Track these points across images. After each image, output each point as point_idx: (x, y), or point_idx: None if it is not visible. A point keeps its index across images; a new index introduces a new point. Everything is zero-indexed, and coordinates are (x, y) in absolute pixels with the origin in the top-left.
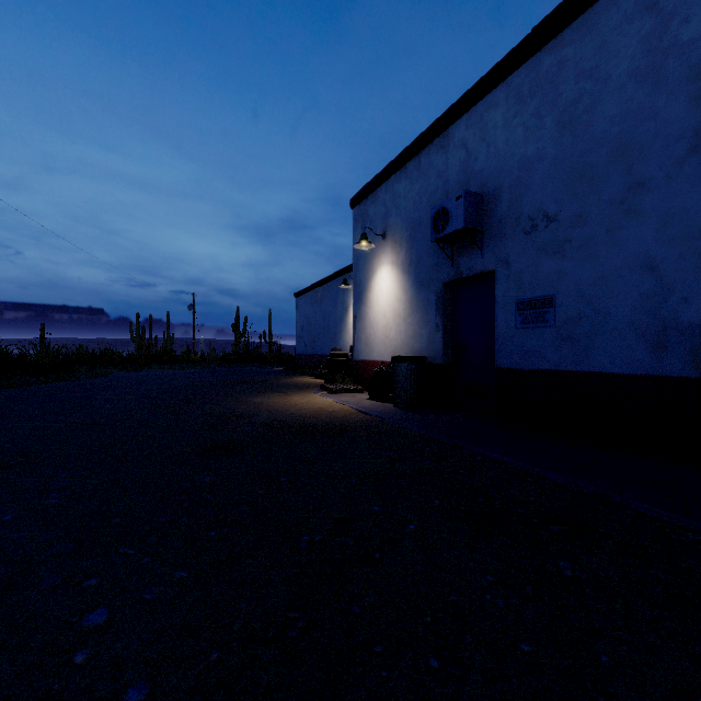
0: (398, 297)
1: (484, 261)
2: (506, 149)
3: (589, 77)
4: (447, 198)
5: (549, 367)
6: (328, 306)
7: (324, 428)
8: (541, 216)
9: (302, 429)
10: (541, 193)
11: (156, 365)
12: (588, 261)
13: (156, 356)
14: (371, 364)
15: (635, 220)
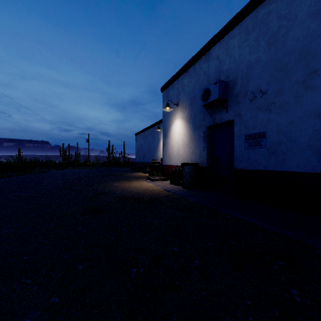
0: (184, 134)
1: (228, 115)
2: (239, 58)
3: (285, 18)
4: (209, 84)
5: (262, 168)
6: (150, 139)
7: (148, 199)
8: (258, 91)
9: (137, 200)
10: (258, 79)
11: (71, 167)
12: (284, 113)
13: (71, 163)
14: (171, 166)
15: (311, 91)
